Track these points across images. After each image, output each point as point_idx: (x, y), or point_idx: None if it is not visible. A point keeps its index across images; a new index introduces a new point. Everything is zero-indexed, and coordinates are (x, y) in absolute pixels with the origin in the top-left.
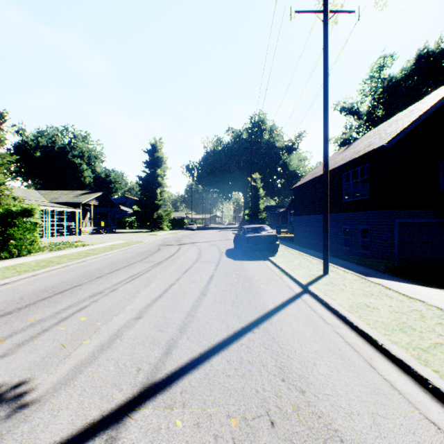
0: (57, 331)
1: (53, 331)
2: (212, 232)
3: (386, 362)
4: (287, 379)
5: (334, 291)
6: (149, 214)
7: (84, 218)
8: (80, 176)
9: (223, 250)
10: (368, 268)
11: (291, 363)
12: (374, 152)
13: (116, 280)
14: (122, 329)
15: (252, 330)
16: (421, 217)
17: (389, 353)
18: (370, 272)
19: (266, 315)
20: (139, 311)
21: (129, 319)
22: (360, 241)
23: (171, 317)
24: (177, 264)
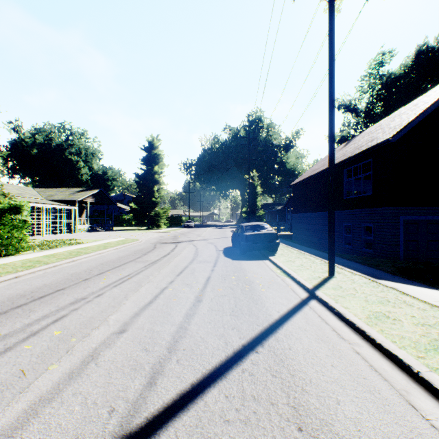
0: (21, 351)
1: (16, 350)
2: (210, 229)
3: (428, 398)
4: (305, 427)
5: (345, 296)
6: (146, 211)
7: (81, 216)
8: (77, 173)
9: (221, 249)
10: (376, 269)
11: (308, 400)
12: (378, 147)
13: (104, 283)
14: (100, 347)
15: (256, 349)
16: (427, 214)
17: (430, 385)
18: (380, 273)
19: (270, 328)
20: (123, 323)
21: (110, 333)
22: (362, 240)
23: (160, 330)
24: (172, 264)
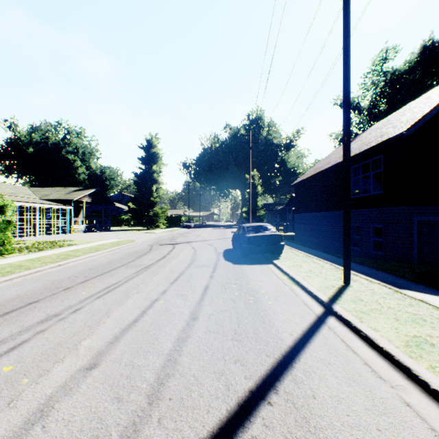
0: None
1: None
2: (209, 229)
3: None
4: None
5: (370, 313)
6: (145, 211)
7: (78, 216)
8: (74, 173)
9: (221, 251)
10: (394, 276)
11: None
12: (389, 142)
13: (86, 293)
14: (56, 395)
15: (268, 398)
16: None
17: None
18: (401, 281)
19: (284, 360)
20: (96, 352)
21: (76, 370)
22: (372, 241)
23: (142, 365)
24: (167, 269)
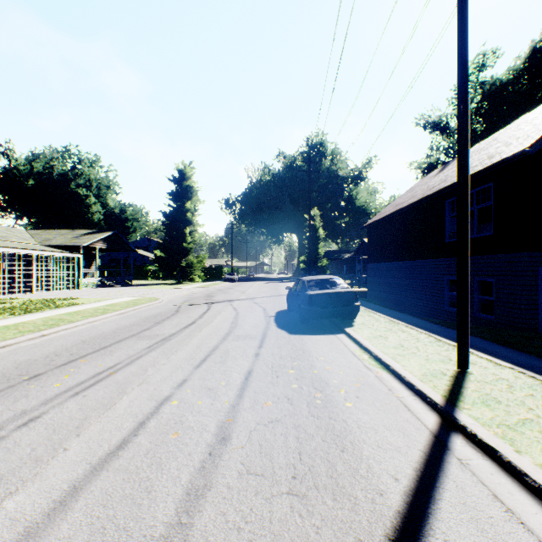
0: None
1: None
2: (258, 284)
3: None
4: None
5: (525, 431)
6: (176, 260)
7: (90, 266)
8: (86, 212)
9: (272, 314)
10: (529, 355)
11: None
12: (504, 164)
13: (60, 386)
14: None
15: None
16: None
17: None
18: None
19: None
20: (21, 533)
21: None
22: (477, 300)
23: None
24: (194, 343)
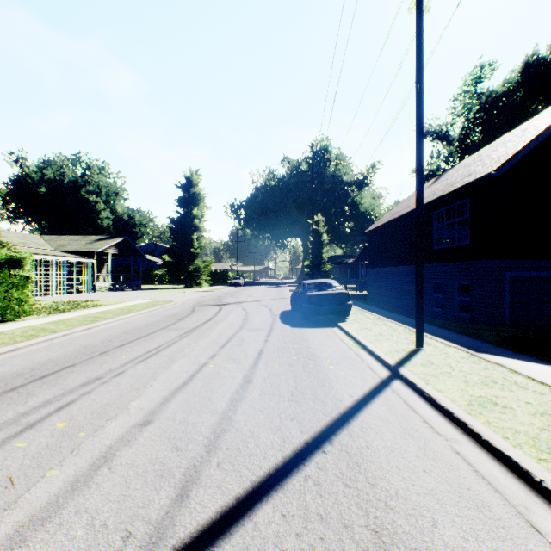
0: (11, 451)
1: (5, 449)
2: (263, 288)
3: None
4: None
5: (438, 376)
6: (183, 265)
7: (101, 271)
8: (95, 218)
9: (277, 313)
10: (476, 340)
11: (394, 521)
12: (477, 183)
13: (126, 358)
14: (116, 445)
15: (322, 448)
16: (540, 269)
17: None
18: (481, 345)
19: (341, 418)
20: (148, 411)
21: (131, 426)
22: (457, 301)
23: (197, 422)
24: (215, 333)
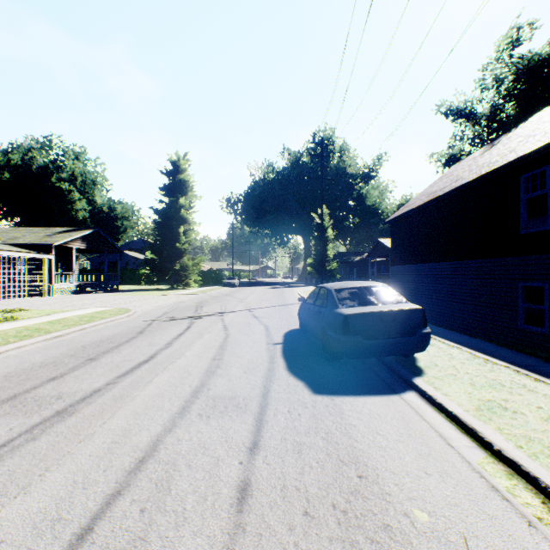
0: None
1: None
2: (260, 289)
3: None
4: None
5: None
6: (169, 263)
7: (71, 270)
8: (69, 209)
9: (277, 338)
10: None
11: None
12: None
13: None
14: None
15: None
16: None
17: None
18: None
19: None
20: None
21: None
22: None
23: None
24: (111, 429)
